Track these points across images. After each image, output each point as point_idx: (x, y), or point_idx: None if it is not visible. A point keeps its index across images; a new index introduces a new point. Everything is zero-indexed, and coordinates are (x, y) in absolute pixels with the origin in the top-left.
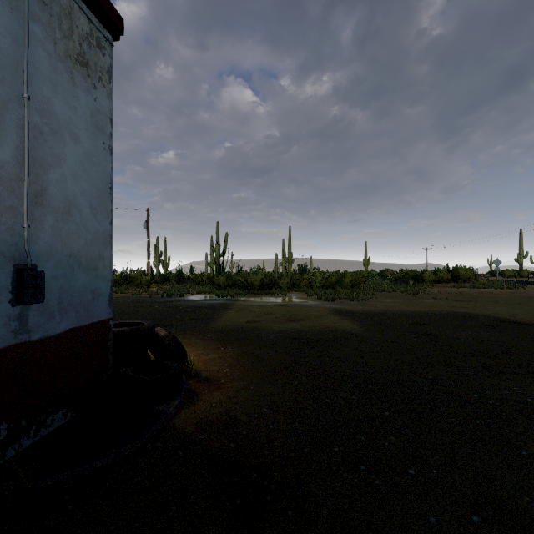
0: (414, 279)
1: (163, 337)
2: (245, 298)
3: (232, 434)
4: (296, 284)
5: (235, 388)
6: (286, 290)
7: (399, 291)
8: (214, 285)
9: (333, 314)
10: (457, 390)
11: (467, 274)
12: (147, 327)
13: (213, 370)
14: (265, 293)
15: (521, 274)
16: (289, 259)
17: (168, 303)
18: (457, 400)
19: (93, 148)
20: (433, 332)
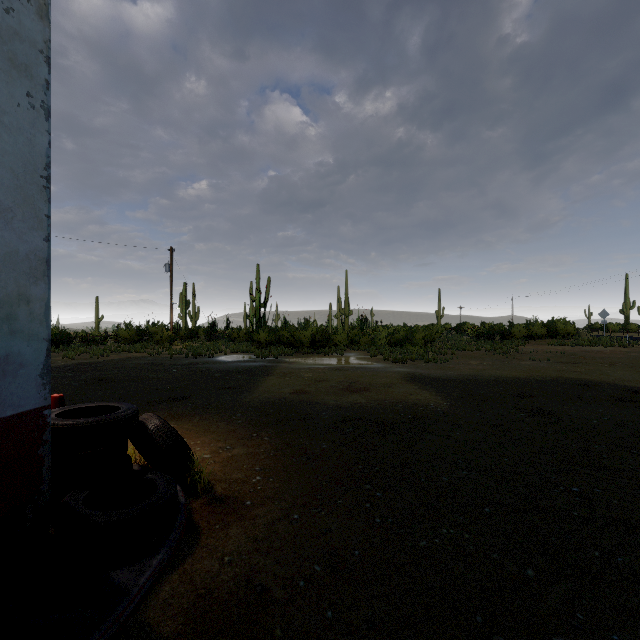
0: (500, 335)
1: (152, 430)
2: (292, 359)
3: (254, 637)
4: (355, 341)
5: (268, 518)
6: (343, 349)
7: (484, 350)
8: (252, 343)
9: (406, 382)
10: (629, 516)
11: (567, 329)
12: (121, 417)
13: (235, 480)
14: (317, 352)
15: (628, 329)
16: (345, 310)
17: (192, 366)
18: (639, 541)
19: (4, 97)
20: (548, 409)
